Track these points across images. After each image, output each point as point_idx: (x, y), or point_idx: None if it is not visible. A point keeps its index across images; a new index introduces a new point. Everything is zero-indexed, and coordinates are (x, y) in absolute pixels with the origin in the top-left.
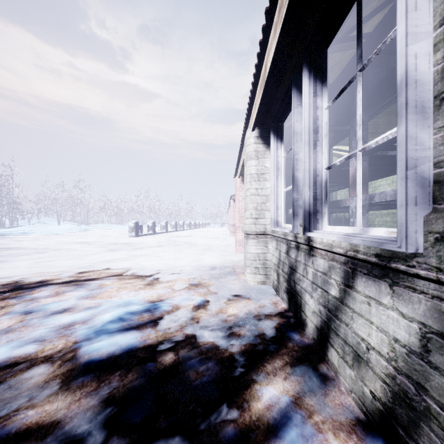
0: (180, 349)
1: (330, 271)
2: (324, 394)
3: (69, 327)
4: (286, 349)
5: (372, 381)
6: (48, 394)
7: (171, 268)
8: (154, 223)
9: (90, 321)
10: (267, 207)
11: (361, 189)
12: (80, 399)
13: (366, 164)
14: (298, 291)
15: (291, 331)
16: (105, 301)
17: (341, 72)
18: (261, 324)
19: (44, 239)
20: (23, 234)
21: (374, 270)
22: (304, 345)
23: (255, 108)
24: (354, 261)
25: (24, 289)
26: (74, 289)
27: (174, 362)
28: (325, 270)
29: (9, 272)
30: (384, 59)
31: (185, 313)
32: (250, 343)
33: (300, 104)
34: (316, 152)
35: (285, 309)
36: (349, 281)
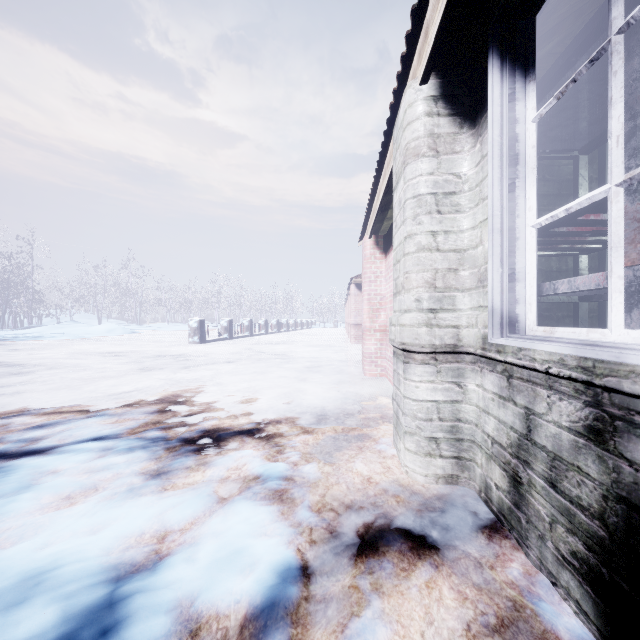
0: None
1: None
2: None
3: None
4: None
5: None
6: None
7: (232, 417)
8: (230, 322)
9: None
10: (461, 280)
11: None
12: None
13: None
14: None
15: None
16: None
17: None
18: None
19: (57, 347)
20: (34, 339)
21: None
22: None
23: None
24: None
25: None
26: None
27: None
28: None
29: None
30: None
31: None
32: None
33: None
34: None
35: None
36: None
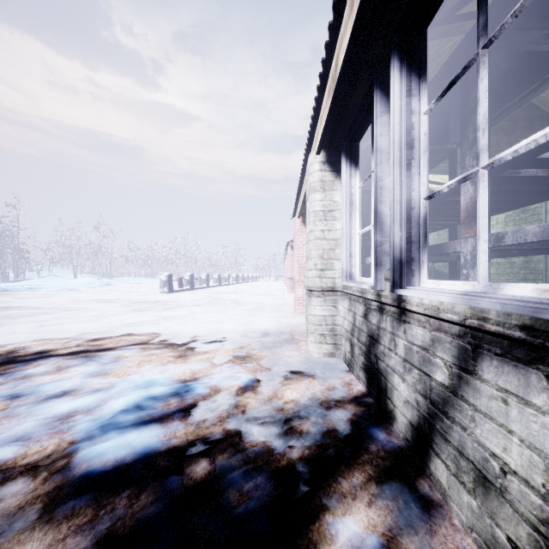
0: (217, 454)
1: (434, 346)
2: (429, 531)
3: (66, 419)
4: (367, 454)
5: (511, 523)
6: (21, 528)
7: (210, 335)
8: (192, 276)
9: (97, 410)
10: (336, 254)
11: (485, 224)
12: (66, 538)
13: (488, 190)
14: (382, 369)
15: (373, 426)
16: (121, 380)
17: (447, 60)
18: (330, 415)
19: (54, 296)
20: (29, 290)
21: (515, 350)
22: (393, 448)
23: (321, 123)
24: (476, 334)
25: (17, 363)
26: (82, 363)
27: (208, 475)
28: (425, 343)
29: (2, 339)
30: (513, 37)
31: (227, 398)
32: (317, 445)
33: (386, 111)
34: (411, 176)
35: (362, 392)
36: (467, 363)
